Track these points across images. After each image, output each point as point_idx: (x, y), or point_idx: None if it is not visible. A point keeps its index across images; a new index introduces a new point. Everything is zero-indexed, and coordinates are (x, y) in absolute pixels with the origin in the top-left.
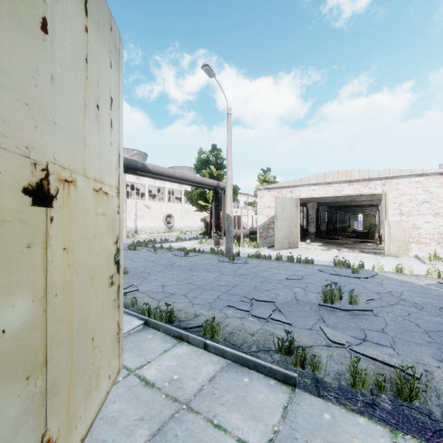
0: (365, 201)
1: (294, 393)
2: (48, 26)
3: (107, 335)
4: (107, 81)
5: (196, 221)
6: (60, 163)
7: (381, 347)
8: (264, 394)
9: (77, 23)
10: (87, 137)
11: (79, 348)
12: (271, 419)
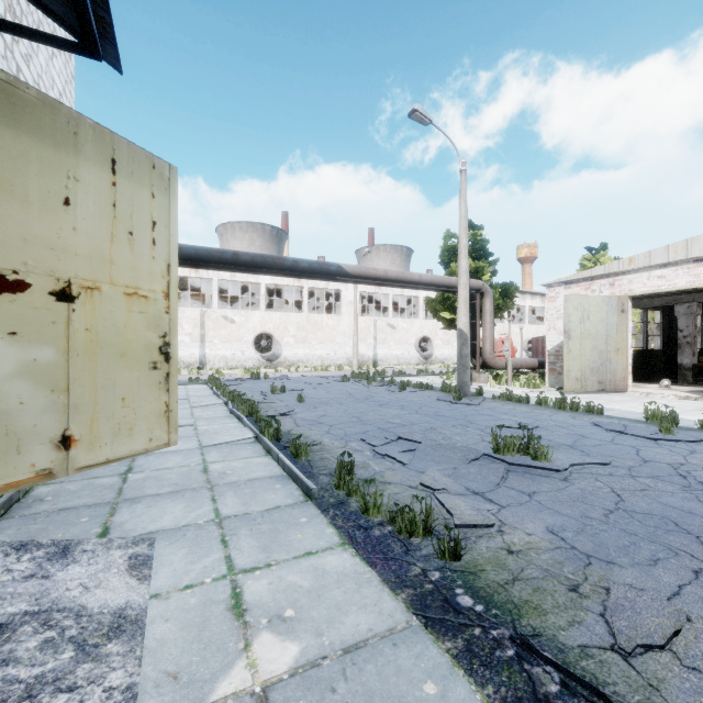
0: None
1: (303, 502)
2: (71, 201)
3: (147, 406)
4: (147, 210)
5: None
6: (83, 278)
7: (486, 502)
8: (277, 496)
9: (103, 185)
10: (116, 257)
11: (106, 398)
12: (256, 508)
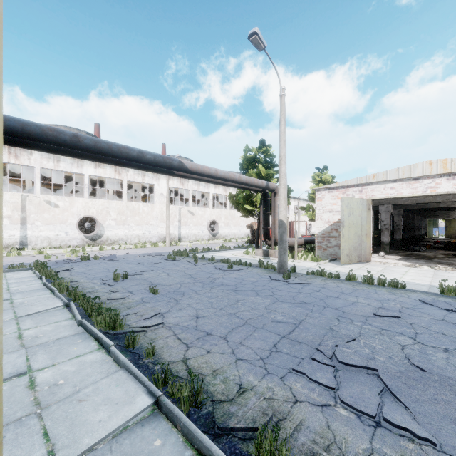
0: None
1: None
2: None
3: None
4: None
5: (242, 228)
6: None
7: None
8: None
9: None
10: None
11: None
12: None
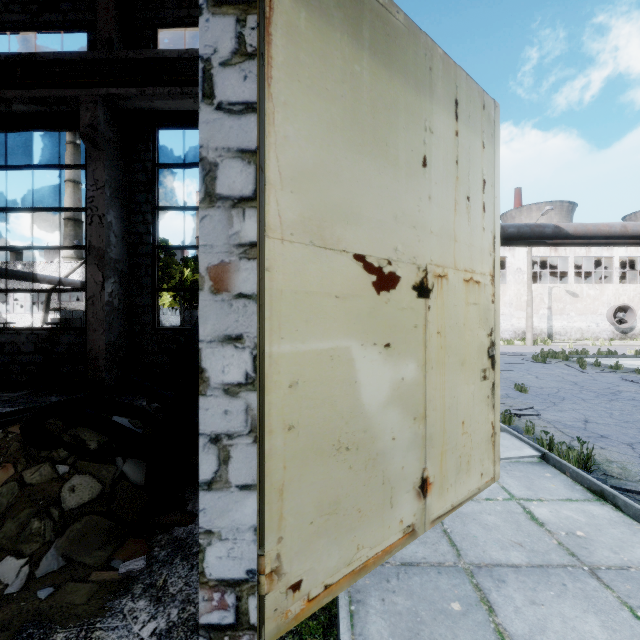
0: None
1: None
2: (427, 160)
3: (479, 429)
4: (479, 166)
5: None
6: (435, 263)
7: None
8: None
9: (448, 136)
10: (457, 232)
11: (450, 423)
12: None
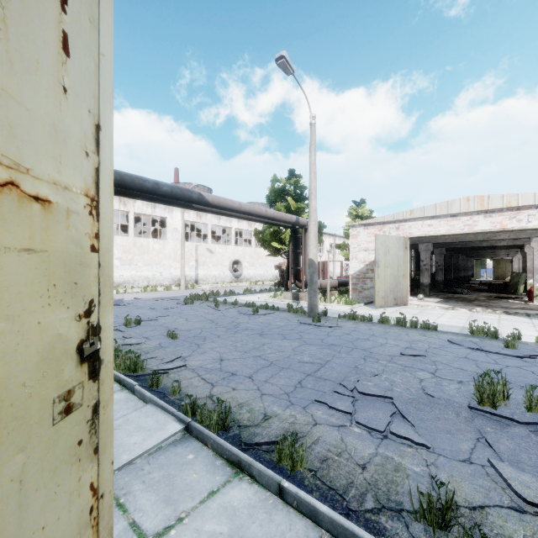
0: (502, 241)
1: None
2: None
3: None
4: None
5: (270, 269)
6: None
7: None
8: None
9: None
10: None
11: None
12: None
